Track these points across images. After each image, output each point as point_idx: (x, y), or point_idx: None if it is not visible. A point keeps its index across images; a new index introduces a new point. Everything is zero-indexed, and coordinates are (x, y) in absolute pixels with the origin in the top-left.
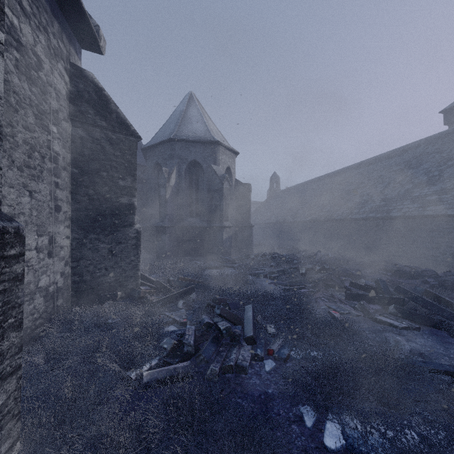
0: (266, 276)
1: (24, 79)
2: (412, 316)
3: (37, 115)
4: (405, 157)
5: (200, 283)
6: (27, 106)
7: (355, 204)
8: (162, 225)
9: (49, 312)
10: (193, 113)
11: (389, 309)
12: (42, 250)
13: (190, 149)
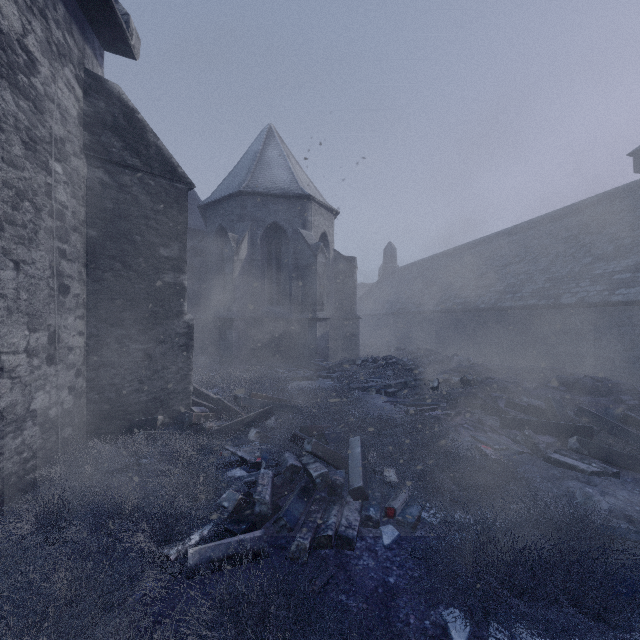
0: (379, 391)
1: (5, 85)
2: (605, 453)
3: (28, 145)
4: (580, 218)
5: (282, 402)
6: (10, 129)
7: (507, 287)
8: (227, 316)
9: (49, 448)
10: (273, 155)
11: (568, 443)
12: (36, 353)
13: (269, 206)
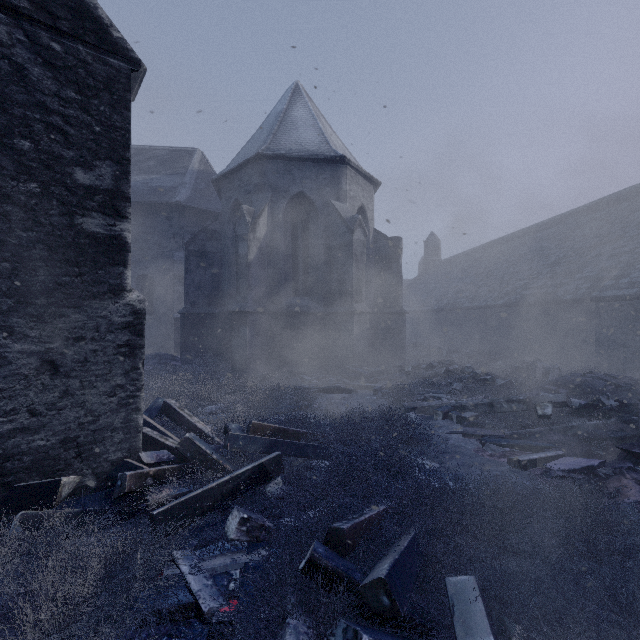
0: (448, 414)
1: None
2: None
3: None
4: None
5: (301, 438)
6: None
7: (602, 271)
8: (240, 308)
9: None
10: (299, 115)
11: None
12: None
13: (293, 173)
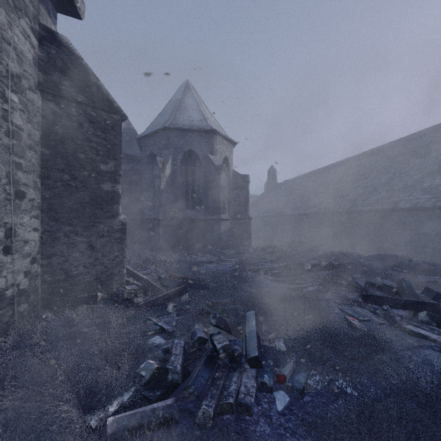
0: (267, 272)
1: None
2: None
3: None
4: (410, 146)
5: (194, 281)
6: None
7: (357, 196)
8: (156, 217)
9: (5, 321)
10: (189, 102)
11: (419, 316)
12: None
13: (186, 138)
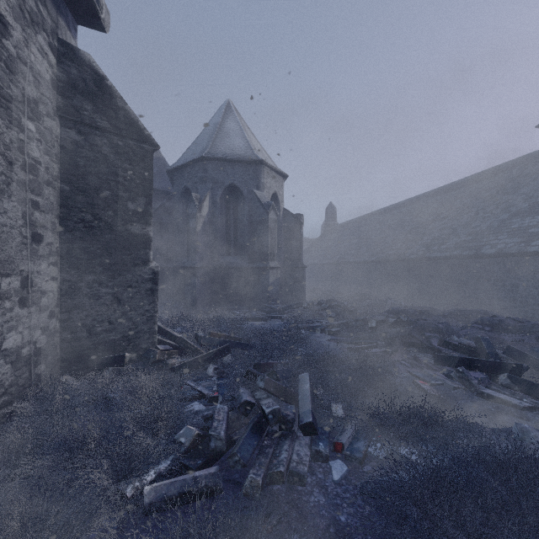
0: (324, 330)
1: None
2: (535, 389)
3: None
4: (496, 180)
5: (238, 340)
6: None
7: (433, 240)
8: (191, 265)
9: (21, 384)
10: (231, 126)
11: (499, 379)
12: (8, 297)
13: (227, 170)
